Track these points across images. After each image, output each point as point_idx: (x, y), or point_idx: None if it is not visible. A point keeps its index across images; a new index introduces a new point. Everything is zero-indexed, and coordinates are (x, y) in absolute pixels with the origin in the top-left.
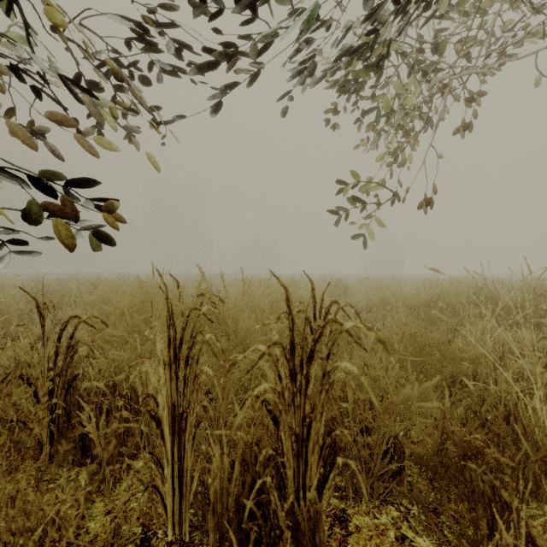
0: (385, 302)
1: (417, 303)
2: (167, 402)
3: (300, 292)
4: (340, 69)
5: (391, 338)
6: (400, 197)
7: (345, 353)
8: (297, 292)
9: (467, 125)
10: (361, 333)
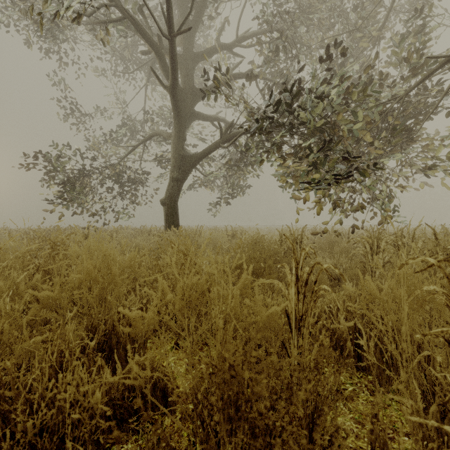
0: None
1: None
2: None
3: None
4: None
5: None
6: None
7: None
8: None
9: None
10: None
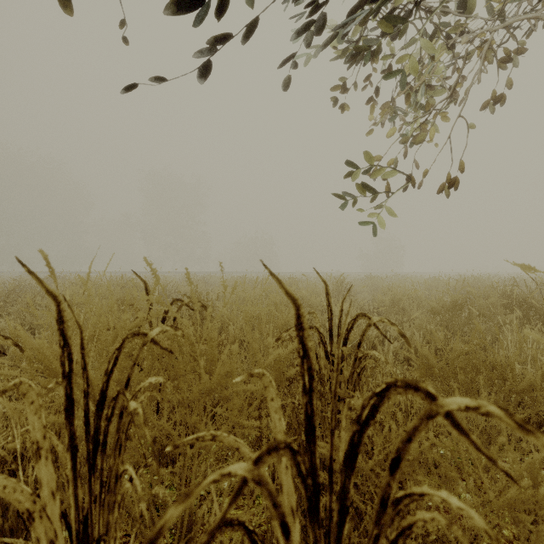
0: (397, 305)
1: (440, 307)
2: (61, 525)
3: (302, 293)
4: (347, 41)
5: (433, 361)
6: (419, 183)
7: (397, 411)
8: (299, 293)
9: (498, 97)
10: (376, 343)
